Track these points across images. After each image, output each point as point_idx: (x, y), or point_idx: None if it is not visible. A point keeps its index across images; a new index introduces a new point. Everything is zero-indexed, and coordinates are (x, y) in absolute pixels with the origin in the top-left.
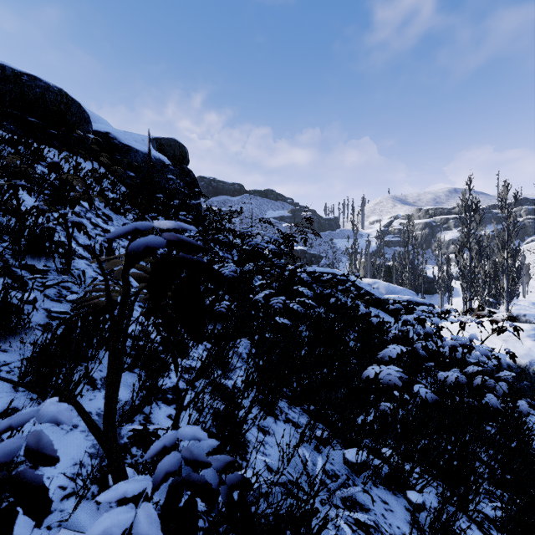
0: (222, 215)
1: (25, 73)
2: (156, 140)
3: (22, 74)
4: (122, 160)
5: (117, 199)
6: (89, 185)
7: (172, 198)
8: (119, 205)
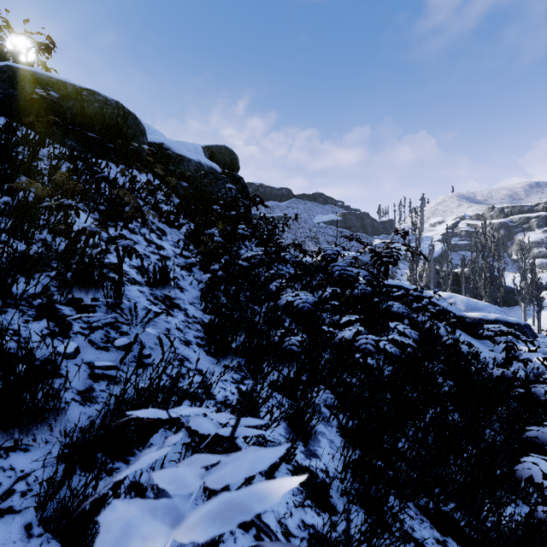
0: (276, 223)
1: (85, 88)
2: (208, 149)
3: (82, 90)
4: (175, 170)
5: (171, 211)
6: (144, 198)
7: (230, 210)
8: (172, 217)
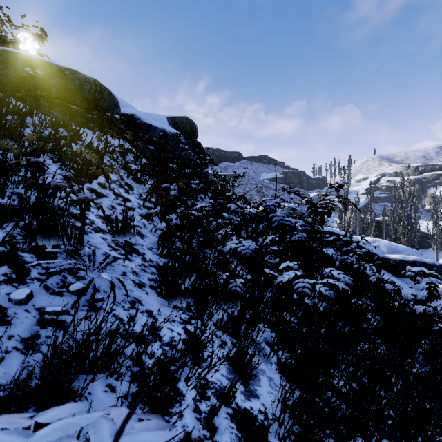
0: (227, 180)
1: (67, 68)
2: (172, 119)
3: (65, 70)
4: (144, 136)
5: (138, 170)
6: (116, 158)
7: (184, 167)
8: (140, 175)
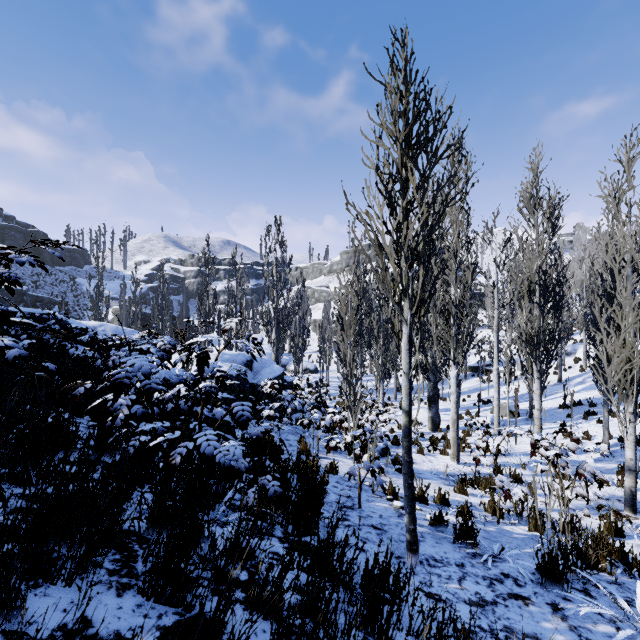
0: None
1: None
2: None
3: None
4: None
5: None
6: None
7: None
8: None
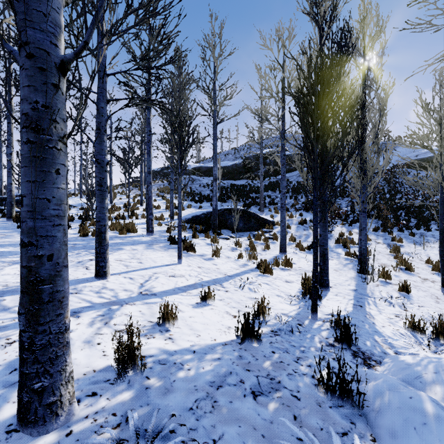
0: None
1: (428, 156)
2: None
3: (428, 157)
4: None
5: None
6: None
7: None
8: None
